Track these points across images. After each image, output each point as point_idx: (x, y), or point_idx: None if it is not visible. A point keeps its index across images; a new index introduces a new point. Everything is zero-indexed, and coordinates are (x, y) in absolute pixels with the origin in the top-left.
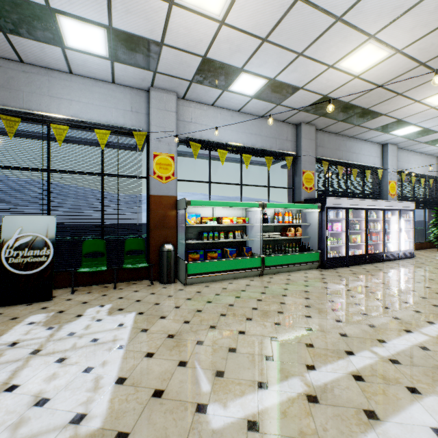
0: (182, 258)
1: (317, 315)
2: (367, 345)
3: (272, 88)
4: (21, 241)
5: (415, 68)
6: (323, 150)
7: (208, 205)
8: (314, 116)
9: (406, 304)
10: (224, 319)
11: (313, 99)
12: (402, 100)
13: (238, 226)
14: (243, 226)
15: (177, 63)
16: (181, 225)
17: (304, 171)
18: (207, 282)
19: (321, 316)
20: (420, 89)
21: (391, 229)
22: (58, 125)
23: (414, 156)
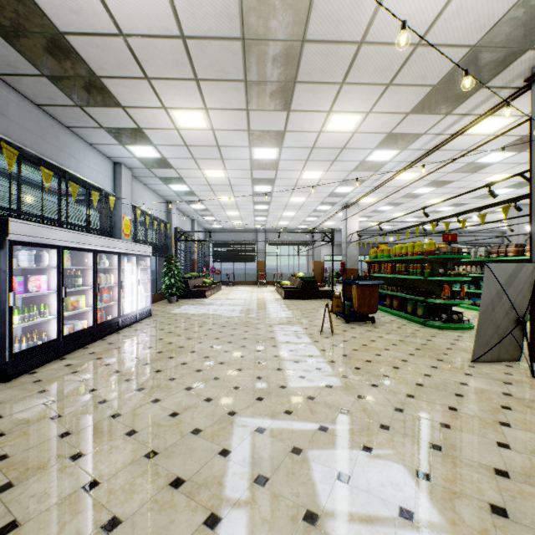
0: None
1: None
2: None
3: None
4: None
5: (174, 37)
6: (6, 124)
7: None
8: None
9: (176, 419)
10: None
11: None
12: (149, 93)
13: None
14: None
15: None
16: None
17: None
18: None
19: None
20: (172, 88)
21: (129, 282)
22: None
23: (148, 192)
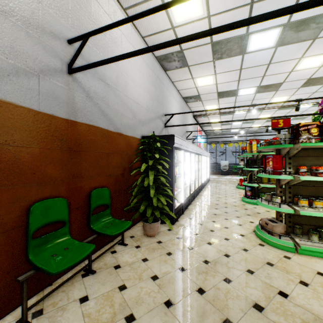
0: None
1: None
2: None
3: None
4: (223, 165)
5: None
6: None
7: None
8: None
9: None
10: None
11: None
12: None
13: None
14: None
15: (252, 129)
16: None
17: None
18: None
19: None
20: None
21: None
22: (228, 144)
23: None
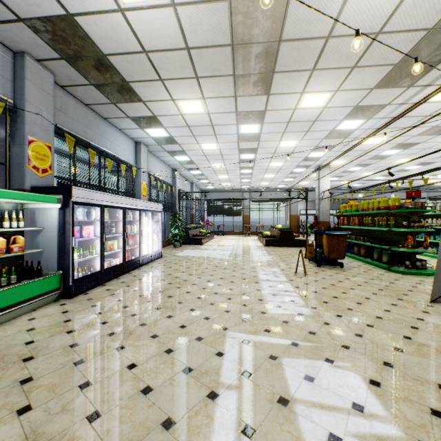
0: None
1: None
2: None
3: None
4: None
5: (181, 49)
6: (67, 120)
7: None
8: (51, 52)
9: (185, 329)
10: None
11: (47, 7)
12: (162, 90)
13: None
14: None
15: None
16: None
17: (33, 139)
18: None
19: None
20: (178, 85)
21: (146, 231)
22: None
23: (159, 163)
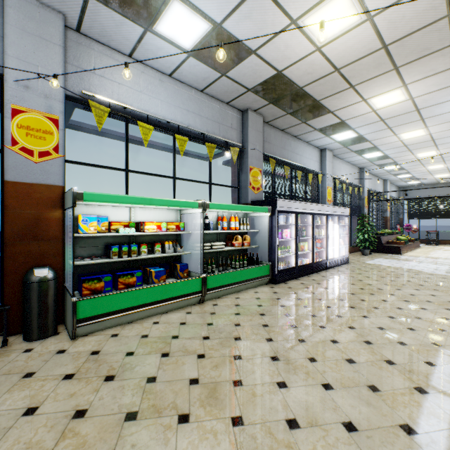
0: (70, 290)
1: (295, 379)
2: (397, 449)
3: (216, 43)
4: None
5: (376, 50)
6: (270, 147)
7: (118, 202)
8: (263, 102)
9: (383, 331)
10: (132, 431)
11: (265, 74)
12: (352, 95)
13: (170, 235)
14: (177, 235)
15: None
16: (70, 235)
17: (252, 167)
18: (117, 327)
19: (301, 379)
20: (371, 84)
21: (332, 235)
22: None
23: (344, 165)
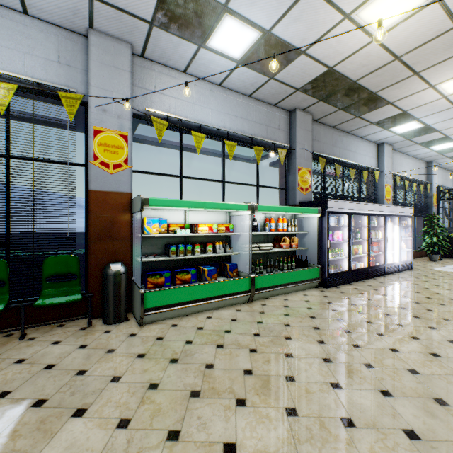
0: (138, 283)
1: (349, 382)
2: None
3: (265, 49)
4: None
5: (447, 31)
6: (319, 145)
7: (176, 206)
8: (312, 100)
9: None
10: (197, 406)
11: (315, 73)
12: (416, 83)
13: (219, 236)
14: (227, 236)
15: None
16: (137, 235)
17: (300, 168)
18: (176, 318)
19: (356, 383)
20: (441, 68)
21: (392, 238)
22: None
23: (406, 159)
